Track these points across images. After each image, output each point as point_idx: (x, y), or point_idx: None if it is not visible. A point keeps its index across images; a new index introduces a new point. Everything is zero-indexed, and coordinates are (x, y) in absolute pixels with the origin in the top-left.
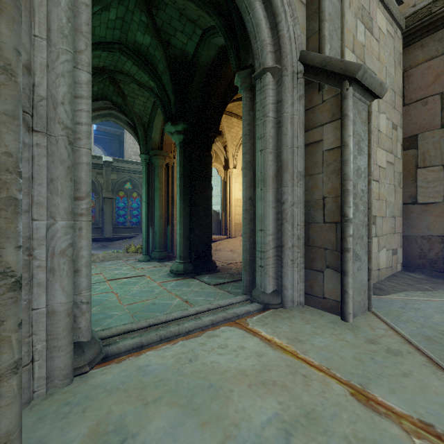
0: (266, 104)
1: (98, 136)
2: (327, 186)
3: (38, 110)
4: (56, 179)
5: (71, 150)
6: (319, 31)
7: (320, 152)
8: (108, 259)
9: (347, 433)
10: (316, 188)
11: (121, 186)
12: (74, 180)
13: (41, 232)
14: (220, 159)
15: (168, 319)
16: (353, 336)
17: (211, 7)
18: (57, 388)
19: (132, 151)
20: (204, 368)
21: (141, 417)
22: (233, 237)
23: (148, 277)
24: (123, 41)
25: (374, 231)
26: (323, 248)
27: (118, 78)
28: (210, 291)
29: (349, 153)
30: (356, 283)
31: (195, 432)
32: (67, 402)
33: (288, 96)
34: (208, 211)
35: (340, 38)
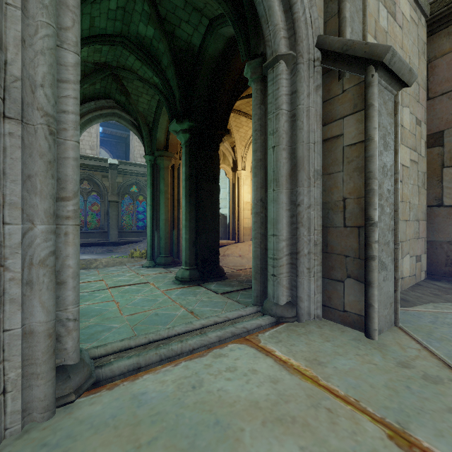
0: (279, 95)
1: (104, 138)
2: (348, 186)
3: (11, 93)
4: (35, 175)
5: (53, 142)
6: (339, 13)
7: (340, 148)
8: (112, 265)
9: None
10: (335, 188)
11: (126, 190)
12: (59, 177)
13: (15, 238)
14: (229, 161)
15: (170, 334)
16: (381, 357)
17: None
18: (36, 422)
19: (138, 154)
20: (209, 397)
21: None
22: (242, 242)
23: (151, 285)
24: (125, 33)
25: None
26: (344, 255)
27: (121, 74)
28: (217, 300)
29: (374, 148)
30: (382, 295)
31: None
32: (44, 443)
33: (304, 86)
34: (215, 215)
35: (362, 21)
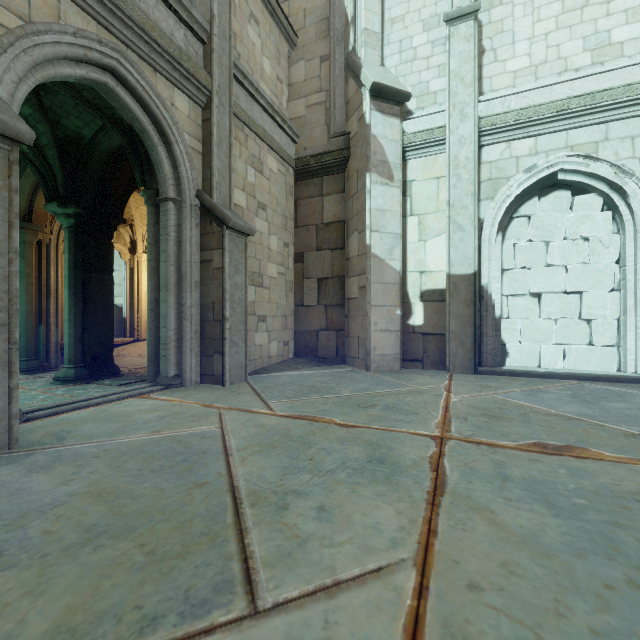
0: (168, 226)
1: None
2: (215, 294)
3: None
4: None
5: None
6: (210, 180)
7: (212, 269)
8: None
9: (192, 413)
10: (209, 295)
11: None
12: None
13: None
14: (125, 239)
15: (75, 401)
16: (223, 391)
17: (116, 126)
18: None
19: None
20: (114, 412)
21: (76, 427)
22: (143, 339)
23: (20, 389)
24: None
25: (265, 327)
26: (213, 339)
27: None
28: (113, 389)
29: (226, 274)
30: (234, 362)
31: (112, 424)
32: None
33: (188, 222)
34: (109, 308)
35: (229, 185)
